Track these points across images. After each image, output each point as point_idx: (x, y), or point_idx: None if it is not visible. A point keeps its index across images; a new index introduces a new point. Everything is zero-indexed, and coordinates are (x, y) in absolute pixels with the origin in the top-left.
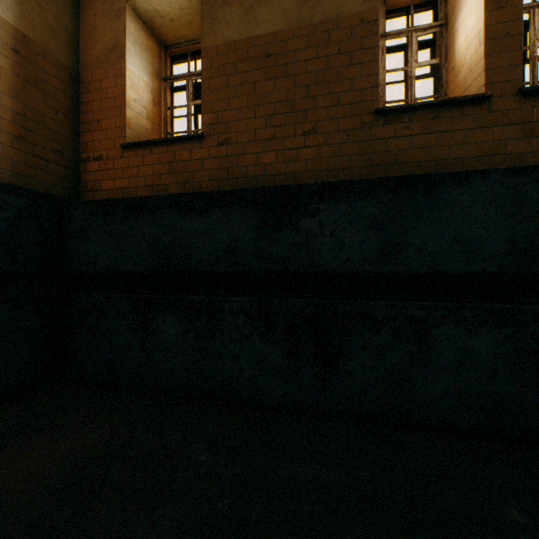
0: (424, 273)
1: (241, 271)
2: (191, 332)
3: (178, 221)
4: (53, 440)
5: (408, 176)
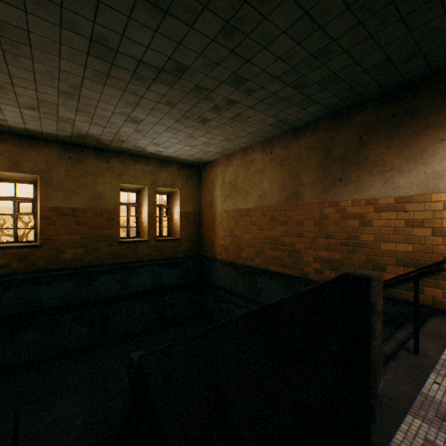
0: (133, 292)
1: (69, 303)
2: (44, 333)
3: (34, 288)
4: (0, 394)
5: (129, 266)
